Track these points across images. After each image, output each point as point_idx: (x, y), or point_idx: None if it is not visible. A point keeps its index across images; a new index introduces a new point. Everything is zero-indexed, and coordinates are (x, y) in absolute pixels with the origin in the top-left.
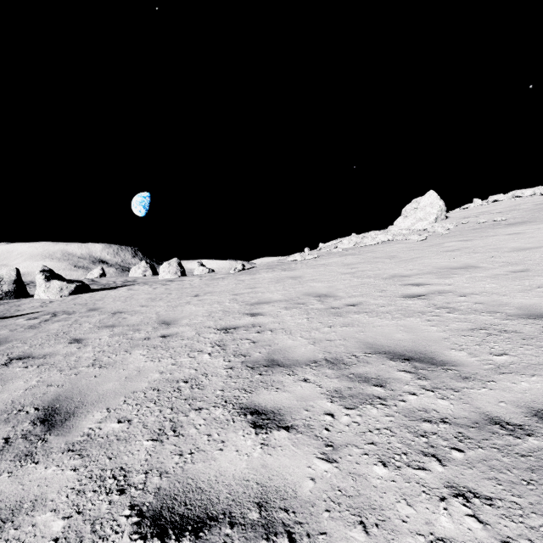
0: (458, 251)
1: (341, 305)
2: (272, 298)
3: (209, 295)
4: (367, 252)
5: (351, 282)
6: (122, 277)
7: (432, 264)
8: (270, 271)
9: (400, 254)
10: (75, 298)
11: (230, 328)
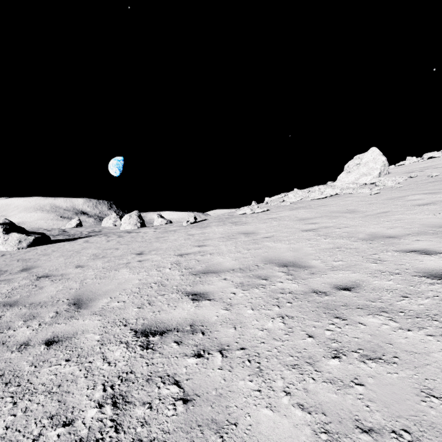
0: (435, 205)
1: (327, 287)
2: (223, 264)
3: (152, 254)
4: (319, 205)
5: (320, 242)
6: (91, 227)
7: (415, 220)
8: (220, 224)
9: (359, 208)
10: (29, 251)
11: (154, 332)
